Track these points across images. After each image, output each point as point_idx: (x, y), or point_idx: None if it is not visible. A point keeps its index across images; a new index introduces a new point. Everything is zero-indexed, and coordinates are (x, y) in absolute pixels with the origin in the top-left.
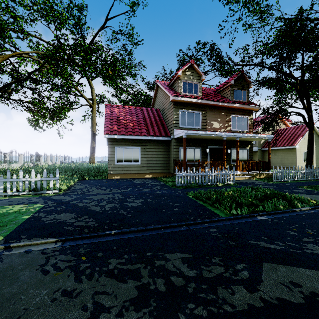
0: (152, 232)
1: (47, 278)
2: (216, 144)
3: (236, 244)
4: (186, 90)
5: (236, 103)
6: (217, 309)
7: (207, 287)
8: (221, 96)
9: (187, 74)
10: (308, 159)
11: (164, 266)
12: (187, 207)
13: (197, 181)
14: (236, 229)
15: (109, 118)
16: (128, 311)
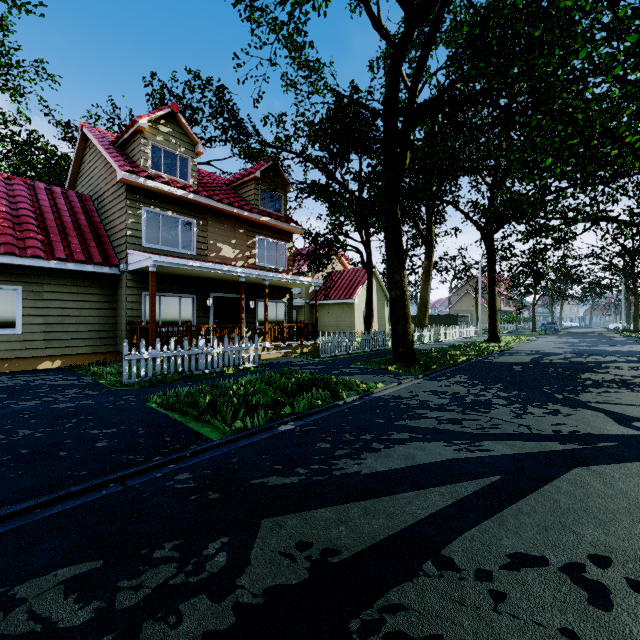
0: None
1: None
2: (228, 289)
3: (222, 496)
4: (161, 166)
5: (265, 216)
6: None
7: (115, 637)
8: (238, 196)
9: (162, 129)
10: (367, 320)
11: None
12: (136, 433)
13: (180, 367)
14: (233, 462)
15: None
16: None
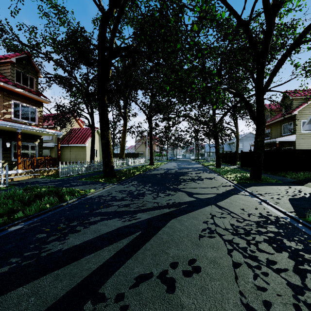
0: None
1: None
2: None
3: None
4: None
5: (20, 88)
6: None
7: None
8: None
9: None
10: (91, 155)
11: None
12: None
13: None
14: None
15: None
16: None
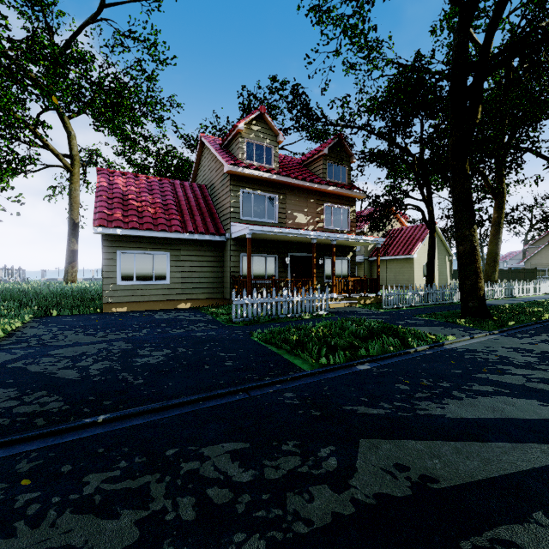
0: (182, 410)
1: None
2: (301, 250)
3: (322, 414)
4: (253, 156)
5: (332, 186)
6: (282, 534)
7: (270, 497)
8: (309, 172)
9: (253, 128)
10: (428, 275)
11: (197, 472)
12: (249, 358)
13: (270, 311)
14: (324, 389)
15: (106, 196)
16: None
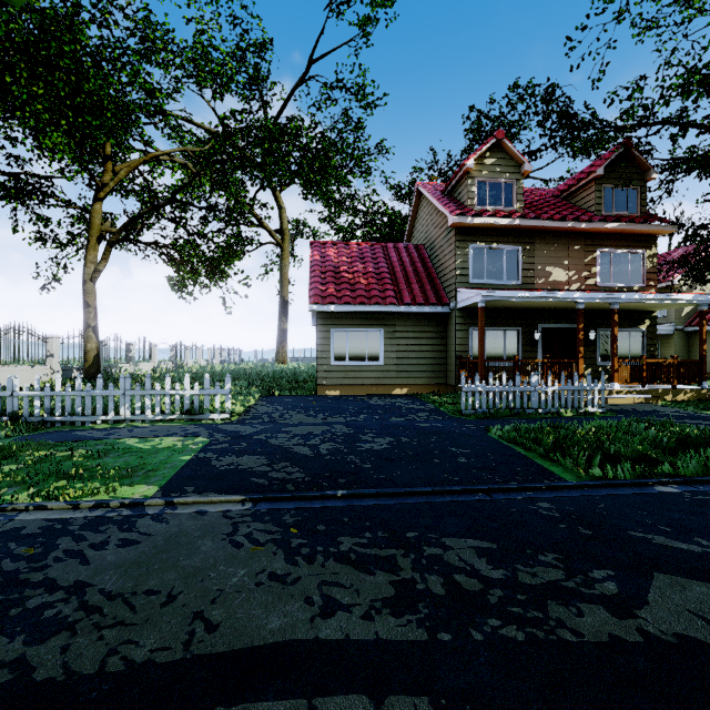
0: (415, 499)
1: (241, 554)
2: (559, 319)
3: (595, 534)
4: (486, 200)
5: (611, 221)
6: (544, 634)
7: (527, 599)
8: (571, 206)
9: (487, 162)
10: None
11: (441, 558)
12: (486, 457)
13: (511, 403)
14: (598, 507)
15: (319, 271)
16: (381, 614)
